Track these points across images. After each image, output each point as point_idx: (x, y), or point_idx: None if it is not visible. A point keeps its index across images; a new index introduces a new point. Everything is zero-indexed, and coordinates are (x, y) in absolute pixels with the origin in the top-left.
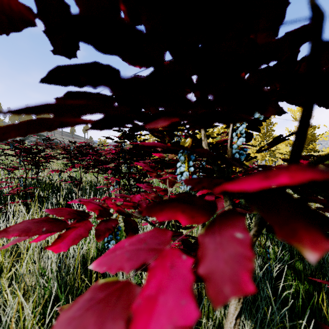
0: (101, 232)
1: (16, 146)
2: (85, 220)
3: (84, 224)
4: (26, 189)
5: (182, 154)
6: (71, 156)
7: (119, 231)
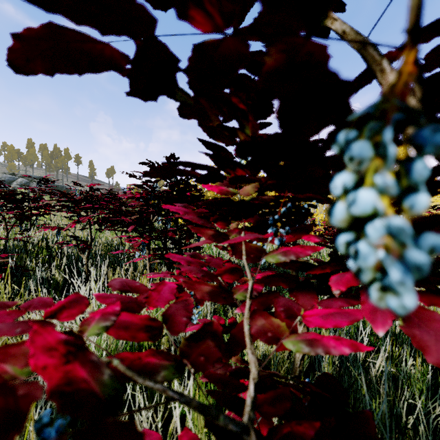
0: None
1: None
2: None
3: None
4: None
5: (361, 130)
6: (74, 204)
7: None
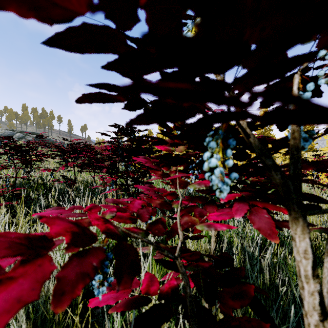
0: (67, 284)
1: (6, 144)
2: (40, 256)
3: (34, 267)
4: (12, 190)
5: (213, 138)
6: (64, 153)
7: (109, 260)
